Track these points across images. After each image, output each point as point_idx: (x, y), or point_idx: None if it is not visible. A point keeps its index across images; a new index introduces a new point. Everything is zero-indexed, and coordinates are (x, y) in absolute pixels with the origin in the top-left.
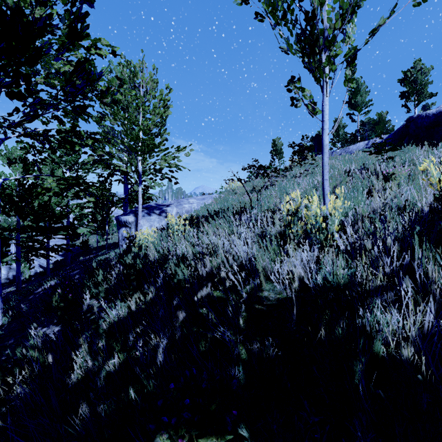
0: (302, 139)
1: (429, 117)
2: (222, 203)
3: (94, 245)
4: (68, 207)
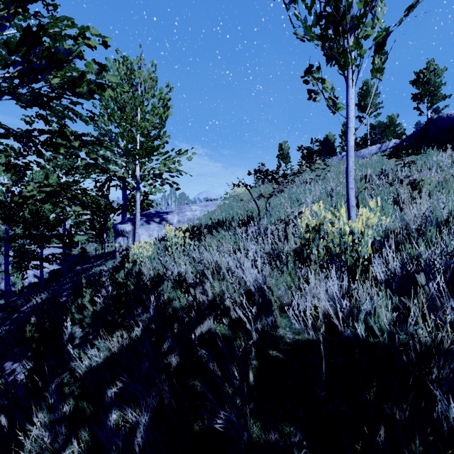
0: (311, 142)
1: (450, 118)
2: (227, 211)
3: (93, 253)
4: (64, 214)
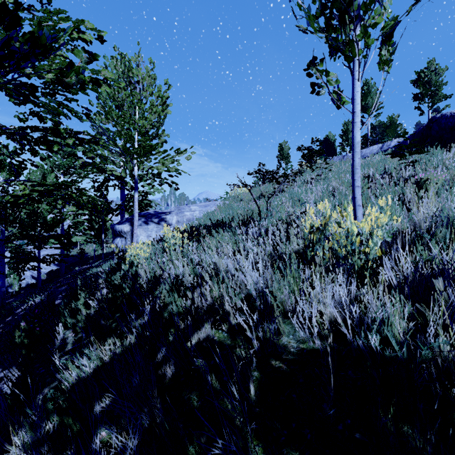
0: (312, 142)
1: (454, 116)
2: (226, 211)
3: (92, 254)
4: (62, 214)
